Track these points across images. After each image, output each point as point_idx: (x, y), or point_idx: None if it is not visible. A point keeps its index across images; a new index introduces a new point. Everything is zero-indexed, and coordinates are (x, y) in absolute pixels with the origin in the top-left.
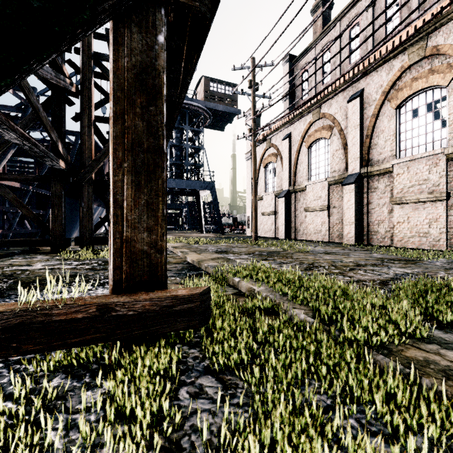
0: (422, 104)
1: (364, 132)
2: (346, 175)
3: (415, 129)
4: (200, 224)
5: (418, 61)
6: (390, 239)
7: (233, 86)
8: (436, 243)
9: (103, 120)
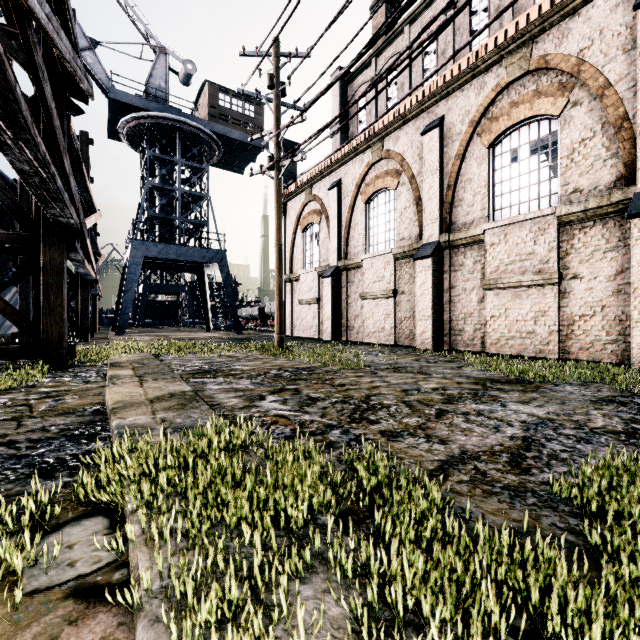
0: (525, 142)
1: (445, 180)
2: (420, 244)
3: (515, 179)
4: (205, 316)
5: (520, 77)
6: (481, 341)
7: (256, 104)
8: (544, 348)
9: None
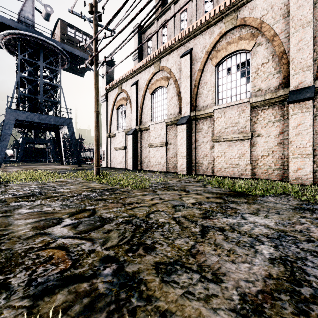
0: (234, 64)
1: (193, 83)
2: (180, 117)
3: (229, 84)
4: (60, 156)
5: (231, 29)
6: (211, 169)
7: (90, 37)
8: (244, 173)
9: None
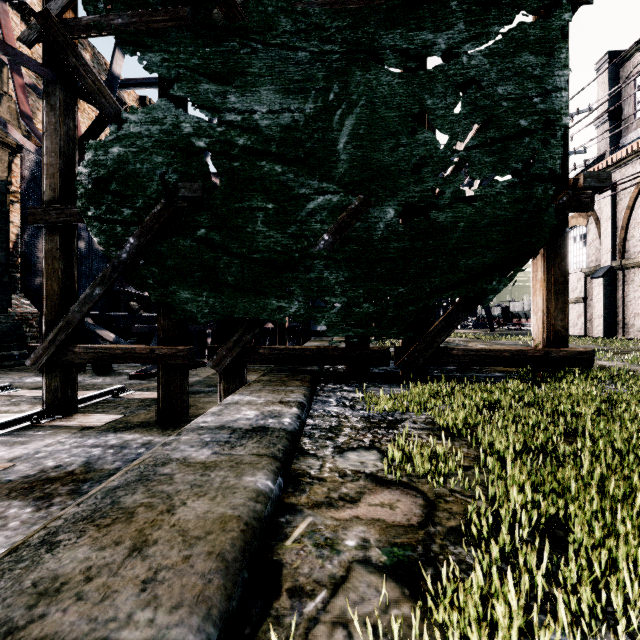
0: None
1: None
2: None
3: None
4: None
5: None
6: None
7: None
8: None
9: None
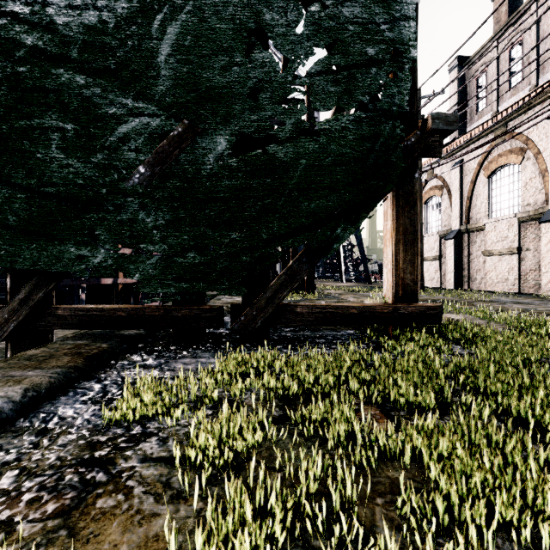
0: None
1: None
2: (546, 209)
3: None
4: (339, 271)
5: None
6: None
7: None
8: None
9: None
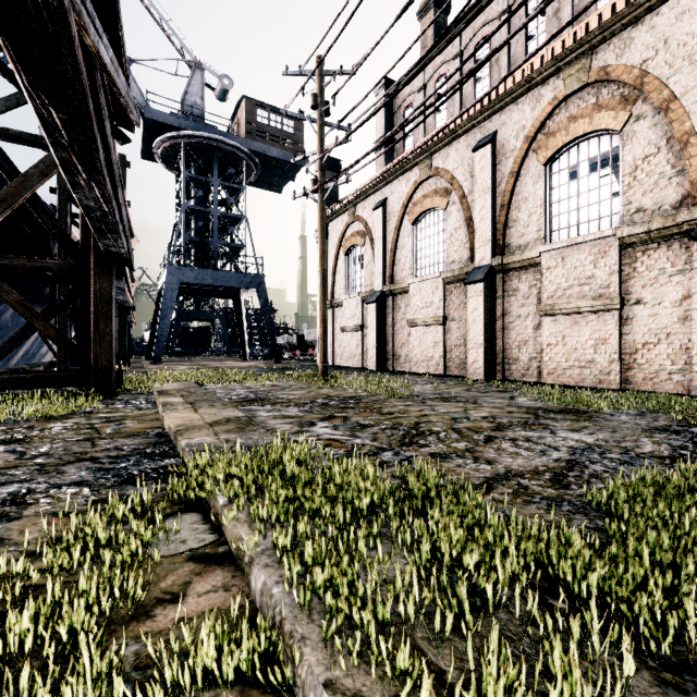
0: (584, 159)
1: (498, 199)
2: (471, 268)
3: (574, 198)
4: (242, 345)
5: (578, 90)
6: (536, 371)
7: (295, 120)
8: (604, 378)
9: (15, 137)
